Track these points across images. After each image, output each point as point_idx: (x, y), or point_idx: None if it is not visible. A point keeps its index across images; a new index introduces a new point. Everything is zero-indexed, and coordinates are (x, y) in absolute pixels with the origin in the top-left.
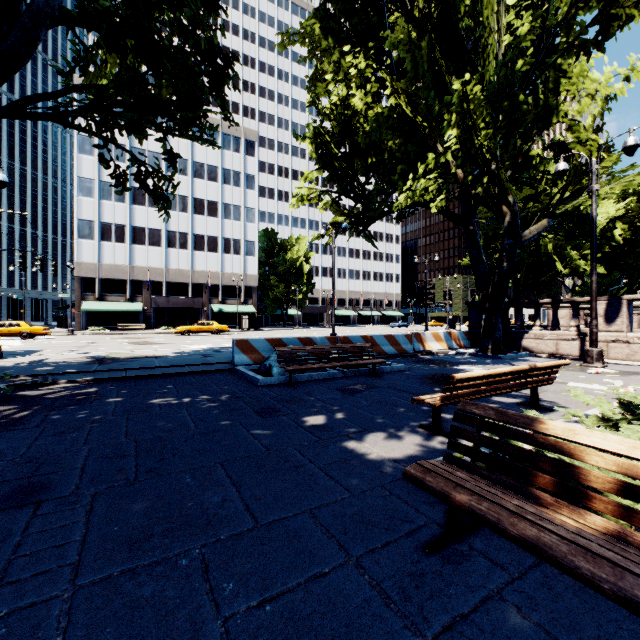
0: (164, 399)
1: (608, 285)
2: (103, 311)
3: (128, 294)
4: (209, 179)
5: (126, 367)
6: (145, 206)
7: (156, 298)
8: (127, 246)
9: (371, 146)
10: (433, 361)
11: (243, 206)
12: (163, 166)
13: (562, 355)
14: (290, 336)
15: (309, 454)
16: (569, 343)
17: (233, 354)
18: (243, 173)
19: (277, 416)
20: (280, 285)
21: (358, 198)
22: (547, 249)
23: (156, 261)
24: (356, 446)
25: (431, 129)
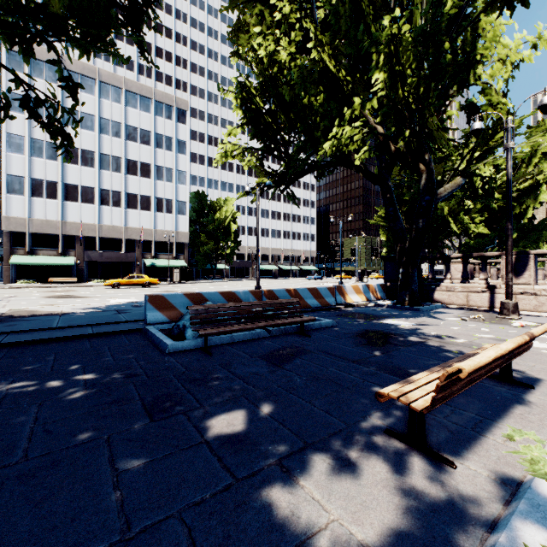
0: (21, 383)
1: (486, 244)
2: (34, 265)
3: (60, 248)
4: (142, 142)
5: (10, 329)
6: (78, 165)
7: (89, 252)
8: (59, 202)
9: (294, 104)
10: (357, 314)
11: (175, 169)
12: (96, 127)
13: (472, 306)
14: (217, 288)
15: (208, 540)
16: (479, 295)
17: (145, 311)
18: (175, 138)
19: (174, 415)
20: (209, 242)
21: (281, 156)
22: (443, 212)
23: (89, 217)
24: (298, 499)
25: (355, 83)
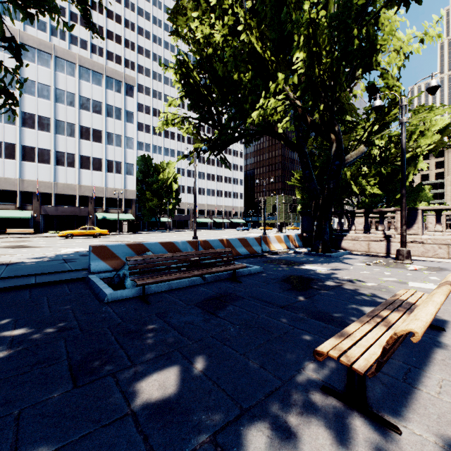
0: None
1: (377, 202)
2: None
3: (18, 203)
4: (94, 111)
5: None
6: (35, 129)
7: (45, 207)
8: (17, 162)
9: (227, 80)
10: (280, 261)
11: (124, 135)
12: (52, 97)
13: (373, 253)
14: (160, 238)
15: None
16: (378, 243)
17: (89, 261)
18: (124, 109)
19: (101, 378)
20: (154, 198)
21: (215, 124)
22: (346, 176)
23: (45, 176)
24: None
25: (278, 63)
